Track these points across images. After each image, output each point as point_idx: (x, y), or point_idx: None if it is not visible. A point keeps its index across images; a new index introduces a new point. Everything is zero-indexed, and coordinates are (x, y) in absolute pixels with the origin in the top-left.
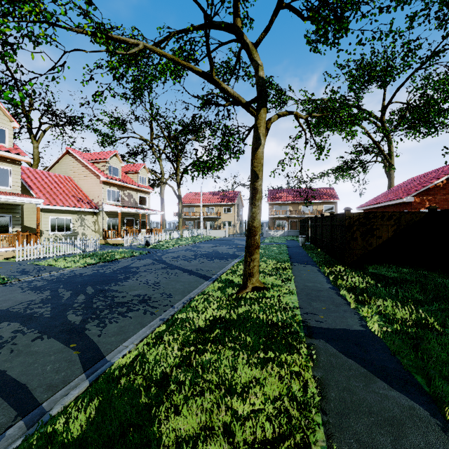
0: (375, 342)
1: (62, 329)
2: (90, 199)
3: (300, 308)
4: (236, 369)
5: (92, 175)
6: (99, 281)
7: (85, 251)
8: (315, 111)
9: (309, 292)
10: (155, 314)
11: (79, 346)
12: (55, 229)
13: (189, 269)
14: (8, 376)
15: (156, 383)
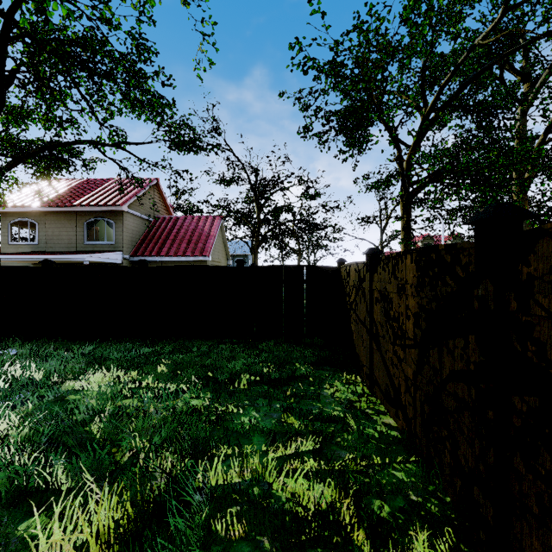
0: None
1: None
2: None
3: None
4: None
5: None
6: None
7: None
8: None
9: None
10: None
11: None
12: None
13: None
14: None
15: None
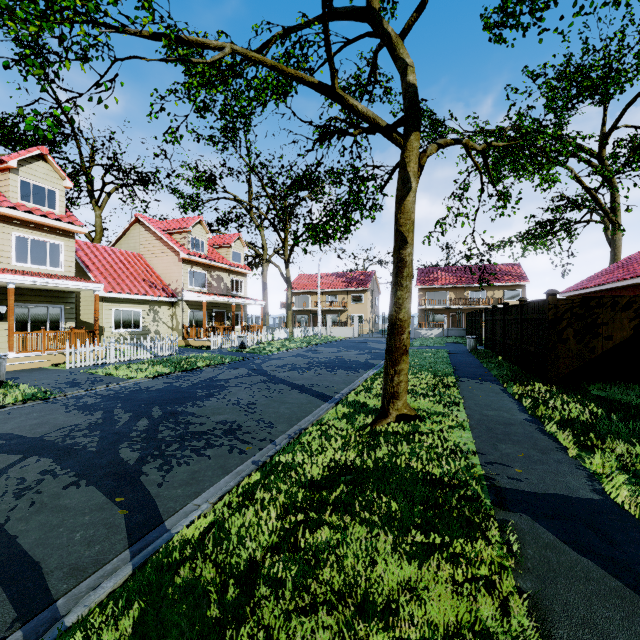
0: (628, 525)
1: (108, 471)
2: (165, 284)
3: (479, 453)
4: (374, 563)
5: (169, 251)
6: (171, 399)
7: (158, 356)
8: (490, 148)
9: (492, 425)
10: (246, 453)
11: (128, 501)
12: (119, 326)
13: (299, 384)
14: (18, 546)
15: (238, 579)
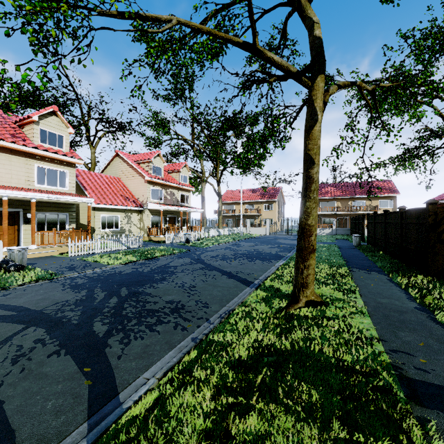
0: None
1: (82, 342)
2: (135, 198)
3: (382, 340)
4: None
5: (138, 175)
6: (135, 281)
7: (129, 248)
8: (368, 95)
9: (387, 313)
10: (187, 330)
11: (93, 371)
12: (105, 226)
13: (228, 271)
14: (3, 412)
15: None
